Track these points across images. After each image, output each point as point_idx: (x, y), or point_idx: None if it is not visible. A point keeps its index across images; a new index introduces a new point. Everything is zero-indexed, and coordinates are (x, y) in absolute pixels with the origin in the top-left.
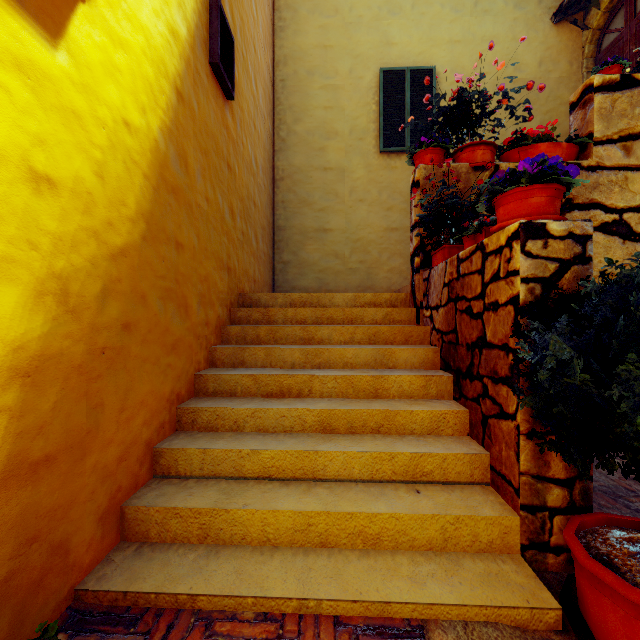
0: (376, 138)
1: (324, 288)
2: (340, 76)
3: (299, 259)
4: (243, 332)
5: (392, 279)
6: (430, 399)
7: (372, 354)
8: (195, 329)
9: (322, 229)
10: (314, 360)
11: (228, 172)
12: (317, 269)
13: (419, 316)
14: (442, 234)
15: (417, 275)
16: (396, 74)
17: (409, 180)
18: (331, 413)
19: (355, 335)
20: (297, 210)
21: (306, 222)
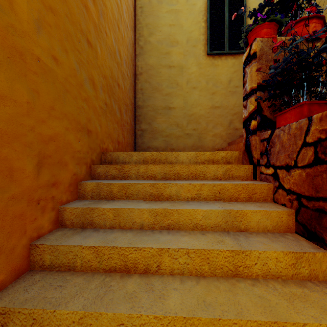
0: (204, 45)
1: (169, 147)
2: (180, 3)
3: (152, 128)
4: (98, 188)
5: (215, 141)
6: (301, 280)
7: (223, 216)
8: (31, 193)
9: (168, 107)
10: (163, 221)
11: (88, 47)
12: (164, 134)
13: (256, 172)
14: (293, 93)
15: (254, 136)
16: (218, 1)
17: (227, 73)
18: (187, 323)
19: (201, 192)
20: (151, 94)
21: (157, 103)
